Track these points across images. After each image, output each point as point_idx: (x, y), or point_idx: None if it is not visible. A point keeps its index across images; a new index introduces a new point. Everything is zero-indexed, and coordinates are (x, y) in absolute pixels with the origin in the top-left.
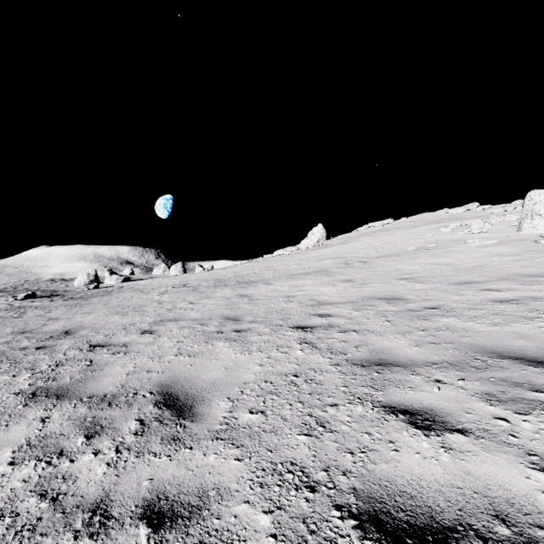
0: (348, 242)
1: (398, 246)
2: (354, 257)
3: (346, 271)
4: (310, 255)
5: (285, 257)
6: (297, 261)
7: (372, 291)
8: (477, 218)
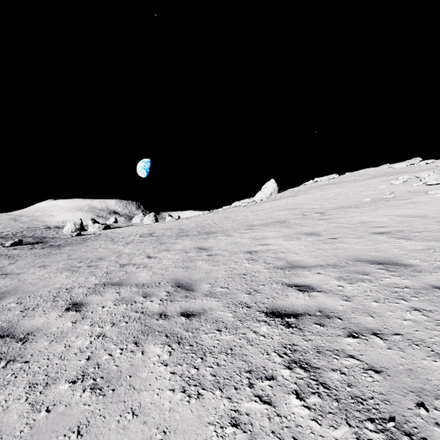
0: (300, 195)
1: (351, 198)
2: (310, 209)
3: (305, 222)
4: (265, 206)
5: (242, 208)
6: (254, 212)
7: (351, 248)
8: (424, 171)
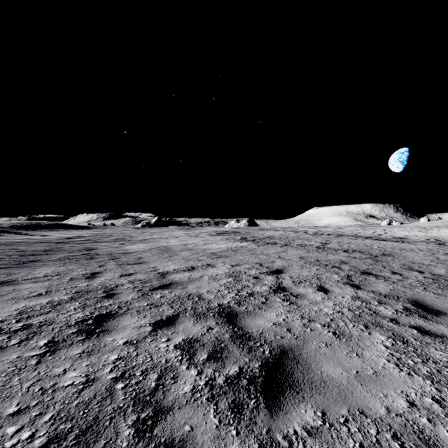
0: None
1: None
2: None
3: None
4: None
5: None
6: None
7: None
8: None
